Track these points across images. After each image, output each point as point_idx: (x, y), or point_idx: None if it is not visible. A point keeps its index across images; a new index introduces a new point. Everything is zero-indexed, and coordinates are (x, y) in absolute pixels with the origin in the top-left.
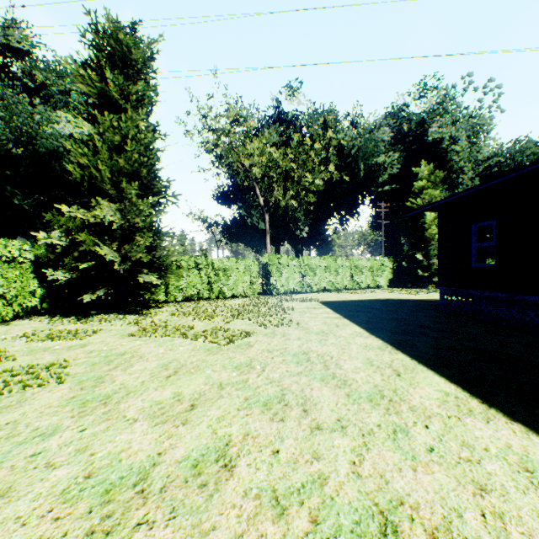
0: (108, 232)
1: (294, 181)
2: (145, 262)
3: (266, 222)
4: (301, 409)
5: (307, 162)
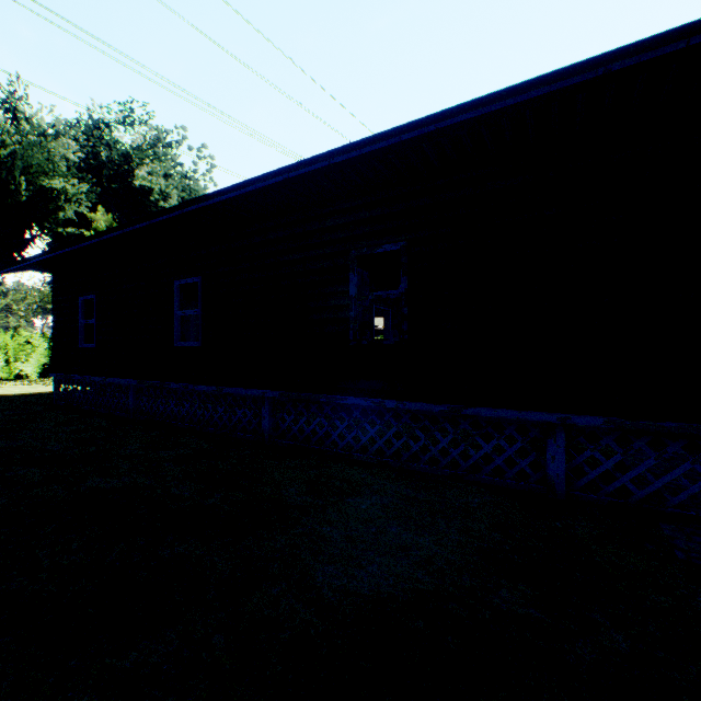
0: None
1: None
2: None
3: None
4: None
5: None
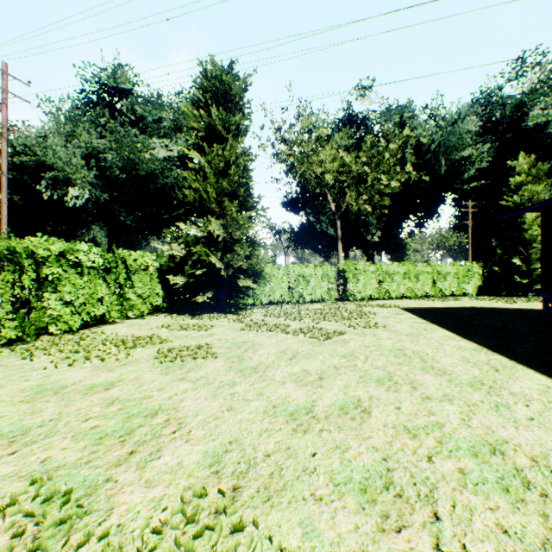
0: (214, 244)
1: (366, 184)
2: (239, 269)
3: (337, 228)
4: (410, 386)
5: (381, 164)
